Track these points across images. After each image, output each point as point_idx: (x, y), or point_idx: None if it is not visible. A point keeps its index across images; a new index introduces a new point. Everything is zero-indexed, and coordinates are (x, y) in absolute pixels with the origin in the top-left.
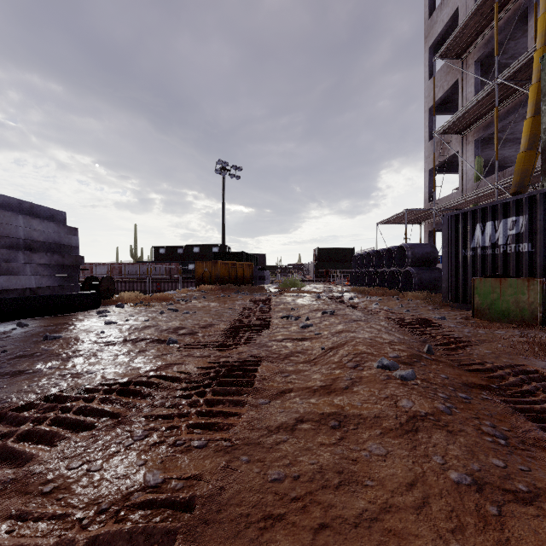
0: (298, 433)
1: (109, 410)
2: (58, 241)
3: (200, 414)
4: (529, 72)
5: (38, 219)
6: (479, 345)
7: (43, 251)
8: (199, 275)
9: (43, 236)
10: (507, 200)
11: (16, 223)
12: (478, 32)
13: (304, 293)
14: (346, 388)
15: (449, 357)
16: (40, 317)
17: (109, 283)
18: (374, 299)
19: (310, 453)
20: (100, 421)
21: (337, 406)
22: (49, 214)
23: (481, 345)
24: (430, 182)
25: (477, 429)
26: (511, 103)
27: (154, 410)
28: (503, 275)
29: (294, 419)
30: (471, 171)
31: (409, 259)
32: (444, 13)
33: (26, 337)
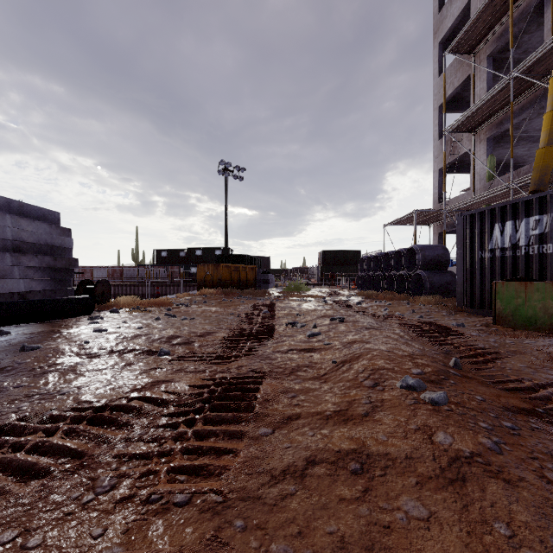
0: (309, 482)
1: (72, 447)
2: (50, 242)
3: (187, 451)
4: (546, 66)
5: (28, 219)
6: (511, 358)
7: (33, 253)
8: (200, 279)
9: (33, 237)
10: (529, 198)
11: (3, 223)
12: (490, 25)
13: (309, 297)
14: (366, 415)
15: (478, 372)
16: (26, 324)
17: (105, 287)
18: (383, 304)
19: (326, 514)
20: (58, 462)
21: (356, 440)
22: (40, 214)
23: (513, 357)
24: (439, 183)
25: (540, 476)
26: (526, 99)
27: (130, 446)
28: (527, 279)
29: (304, 459)
30: (483, 170)
31: (419, 262)
32: (454, 7)
33: (3, 347)
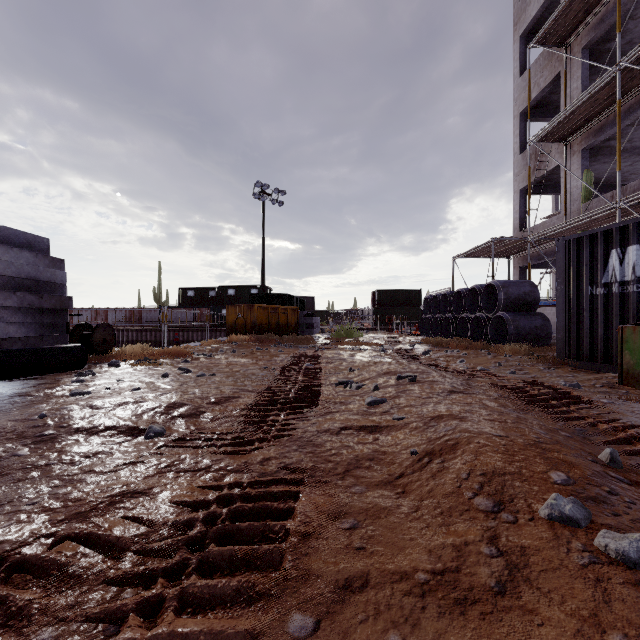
0: None
1: None
2: (34, 276)
3: None
4: None
5: (4, 246)
6: None
7: (11, 289)
8: (231, 323)
9: (10, 269)
10: None
11: None
12: (588, 9)
13: (363, 345)
14: (501, 591)
15: None
16: None
17: (107, 333)
18: (457, 354)
19: None
20: None
21: None
22: (23, 240)
23: None
24: (521, 206)
25: None
26: (634, 98)
27: None
28: None
29: None
30: (577, 188)
31: (501, 302)
32: None
33: None
